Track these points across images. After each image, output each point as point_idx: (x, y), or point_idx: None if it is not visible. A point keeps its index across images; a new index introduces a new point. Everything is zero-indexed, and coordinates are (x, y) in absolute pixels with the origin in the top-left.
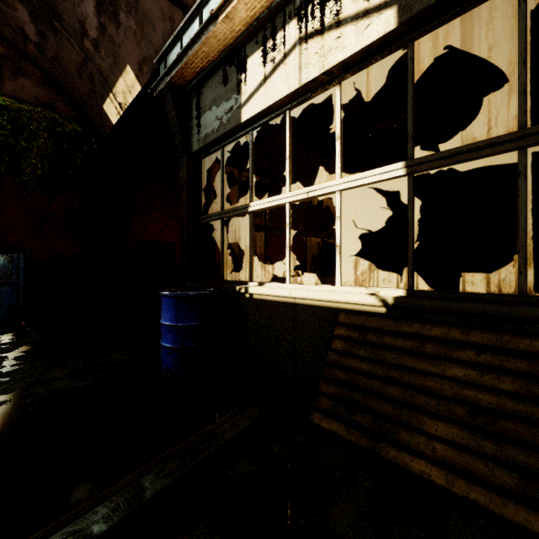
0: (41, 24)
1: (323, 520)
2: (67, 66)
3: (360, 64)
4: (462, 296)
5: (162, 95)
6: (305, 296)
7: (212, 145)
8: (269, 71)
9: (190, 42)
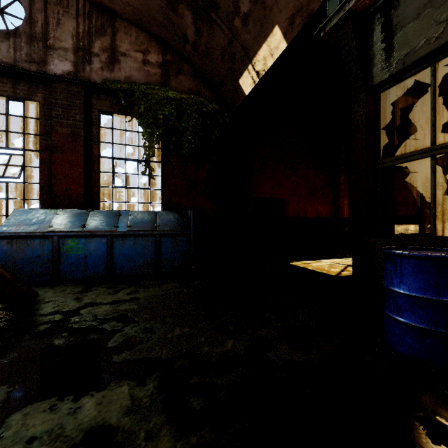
0: (200, 21)
1: None
2: (213, 53)
3: None
4: None
5: (330, 33)
6: None
7: (415, 65)
8: None
9: None
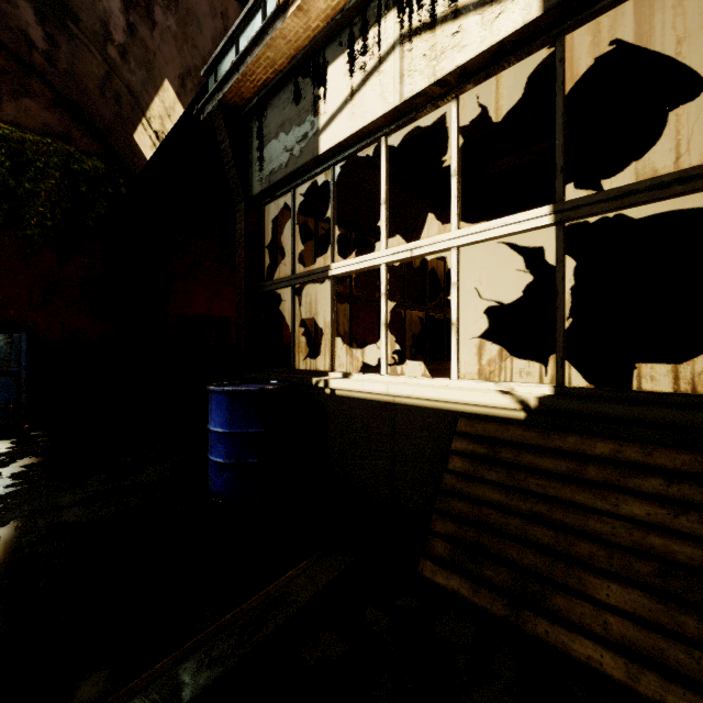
0: (51, 25)
1: None
2: (86, 82)
3: (487, 69)
4: (638, 396)
5: (211, 119)
6: (409, 393)
7: (279, 186)
8: (357, 82)
9: (250, 45)
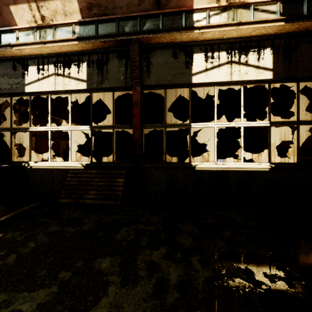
0: None
1: (60, 213)
2: None
3: (77, 92)
4: (102, 162)
5: None
6: (57, 165)
7: (4, 94)
8: (40, 77)
9: None
